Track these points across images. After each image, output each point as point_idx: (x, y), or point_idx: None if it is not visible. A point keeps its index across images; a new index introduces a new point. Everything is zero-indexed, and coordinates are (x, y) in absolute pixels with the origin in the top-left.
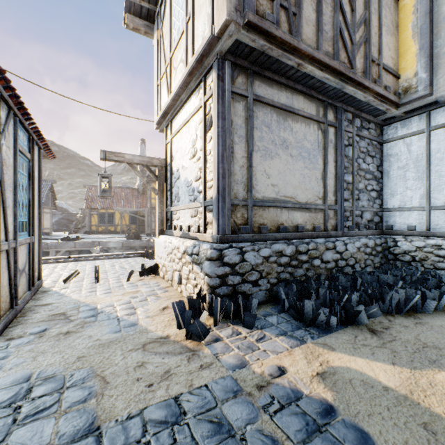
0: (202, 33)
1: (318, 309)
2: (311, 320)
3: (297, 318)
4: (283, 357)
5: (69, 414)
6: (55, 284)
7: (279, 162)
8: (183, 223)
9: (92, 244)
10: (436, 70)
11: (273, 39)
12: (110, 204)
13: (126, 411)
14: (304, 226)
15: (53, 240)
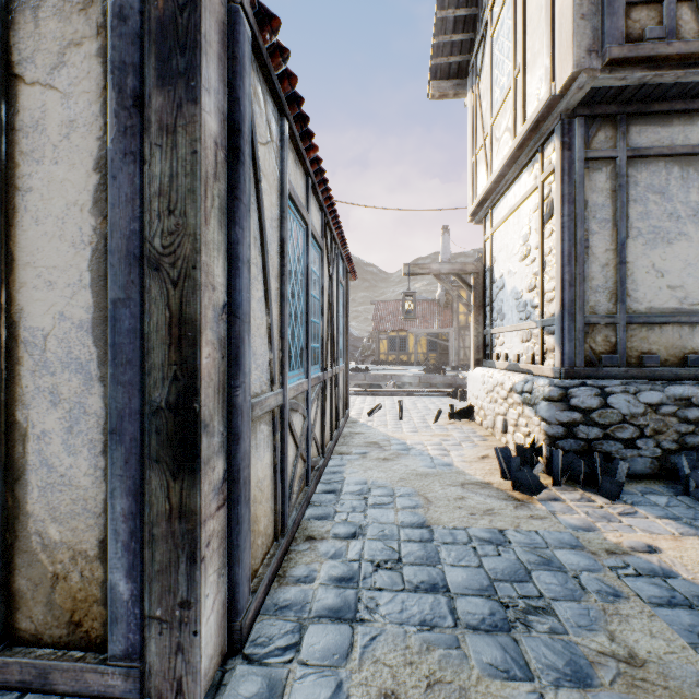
0: (537, 92)
1: None
2: None
3: None
4: (660, 539)
5: (403, 511)
6: (360, 416)
7: (687, 246)
8: (510, 351)
9: (383, 377)
10: None
11: (662, 61)
12: (401, 325)
13: (451, 524)
14: None
15: None
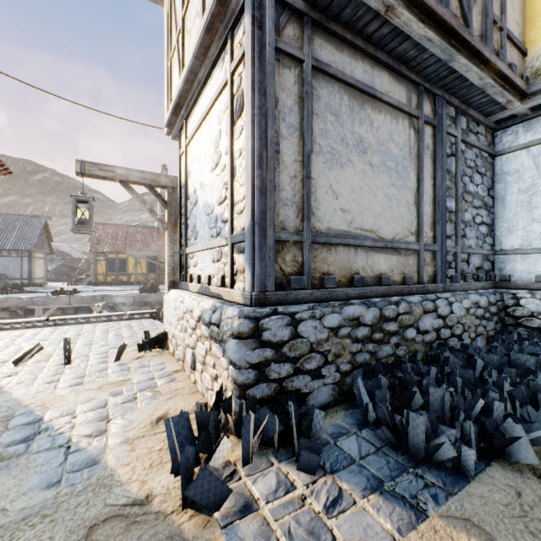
0: None
1: (435, 431)
2: (426, 454)
3: (394, 443)
4: None
5: None
6: None
7: (353, 173)
8: (202, 272)
9: (92, 299)
10: None
11: None
12: (121, 247)
13: None
14: (390, 276)
15: (42, 294)
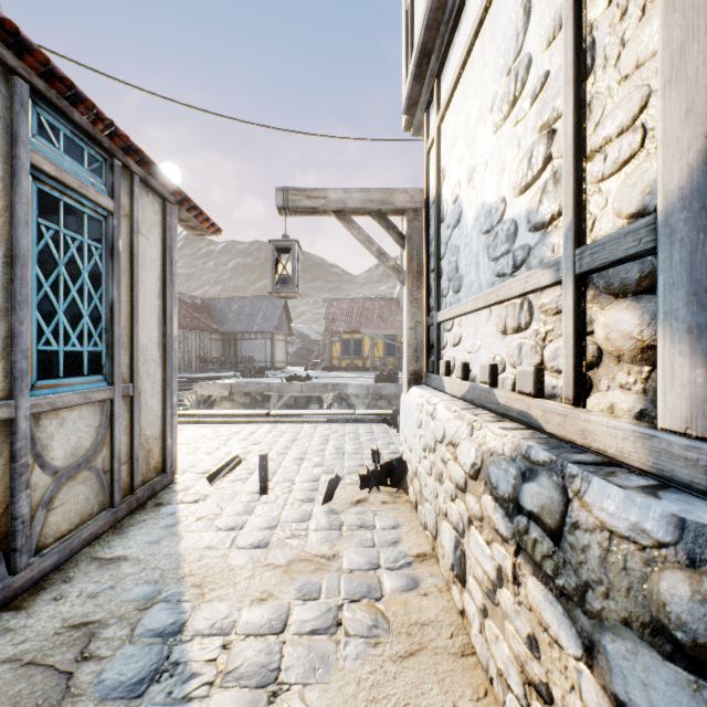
0: None
1: None
2: None
3: None
4: None
5: None
6: (195, 482)
7: None
8: (473, 356)
9: (323, 388)
10: None
11: None
12: (356, 326)
13: None
14: None
15: (279, 380)
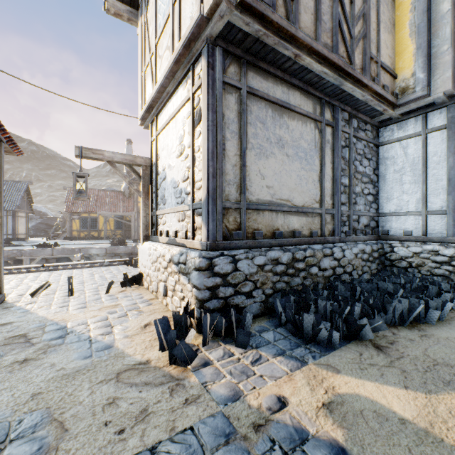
0: (190, 15)
1: (318, 324)
2: (312, 336)
3: (295, 333)
4: (282, 384)
5: None
6: (20, 298)
7: (275, 162)
8: (170, 228)
9: (71, 251)
10: (433, 70)
11: (269, 24)
12: (93, 208)
13: None
14: (300, 231)
15: (27, 247)
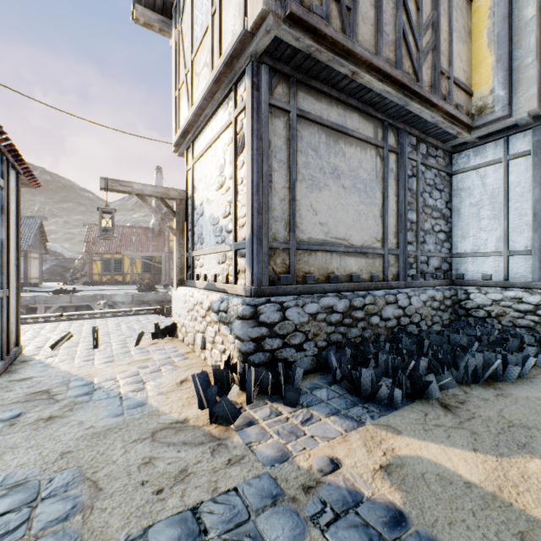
0: (232, 28)
1: (378, 380)
2: (370, 394)
3: (352, 391)
4: (336, 445)
5: (41, 539)
6: (39, 351)
7: (329, 195)
8: (208, 271)
9: (93, 298)
10: (516, 87)
11: (322, 39)
12: (117, 248)
13: (123, 532)
14: (359, 275)
15: (42, 293)
